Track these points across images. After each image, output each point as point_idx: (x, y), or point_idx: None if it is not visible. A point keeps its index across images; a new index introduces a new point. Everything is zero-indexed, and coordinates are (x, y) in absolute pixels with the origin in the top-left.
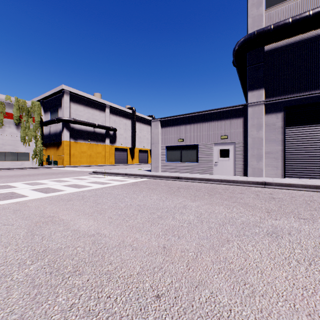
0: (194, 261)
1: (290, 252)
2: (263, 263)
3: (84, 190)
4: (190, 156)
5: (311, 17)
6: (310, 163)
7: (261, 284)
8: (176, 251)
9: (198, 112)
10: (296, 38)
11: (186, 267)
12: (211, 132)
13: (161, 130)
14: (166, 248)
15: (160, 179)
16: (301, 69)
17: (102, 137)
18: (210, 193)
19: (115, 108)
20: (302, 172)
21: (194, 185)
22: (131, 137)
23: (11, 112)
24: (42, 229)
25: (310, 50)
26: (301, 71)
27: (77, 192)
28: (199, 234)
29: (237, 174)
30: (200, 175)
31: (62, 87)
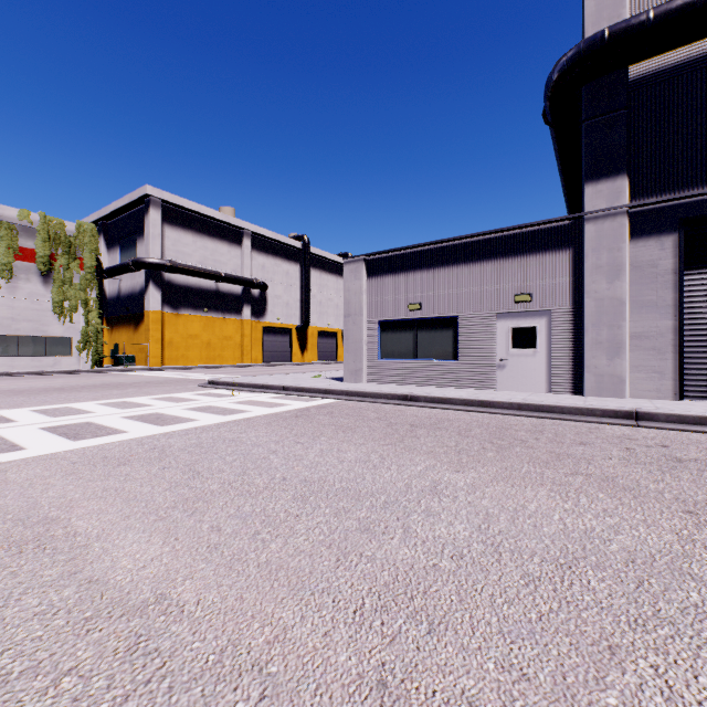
0: None
1: None
2: None
3: (174, 430)
4: (437, 344)
5: None
6: None
7: None
8: None
9: (457, 237)
10: None
11: None
12: (491, 287)
13: (367, 284)
14: (388, 692)
15: (365, 400)
16: None
17: (234, 302)
18: (498, 443)
19: (264, 237)
20: None
21: (452, 417)
22: (301, 303)
23: (32, 246)
24: None
25: None
26: None
27: (154, 436)
28: (499, 612)
29: (556, 389)
30: (463, 392)
31: (146, 190)
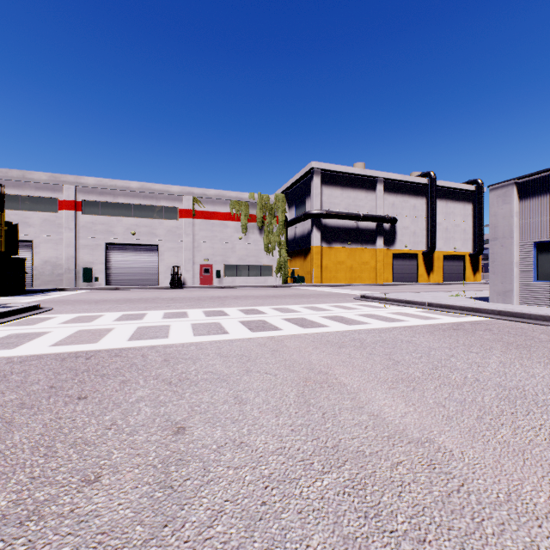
0: None
1: None
2: None
3: (358, 329)
4: None
5: None
6: None
7: None
8: None
9: None
10: None
11: None
12: None
13: (518, 206)
14: None
15: (523, 321)
16: None
17: (370, 235)
18: None
19: (393, 180)
20: None
21: None
22: (426, 231)
23: (255, 213)
24: (318, 396)
25: None
26: None
27: (348, 331)
28: None
29: None
30: None
31: (311, 165)
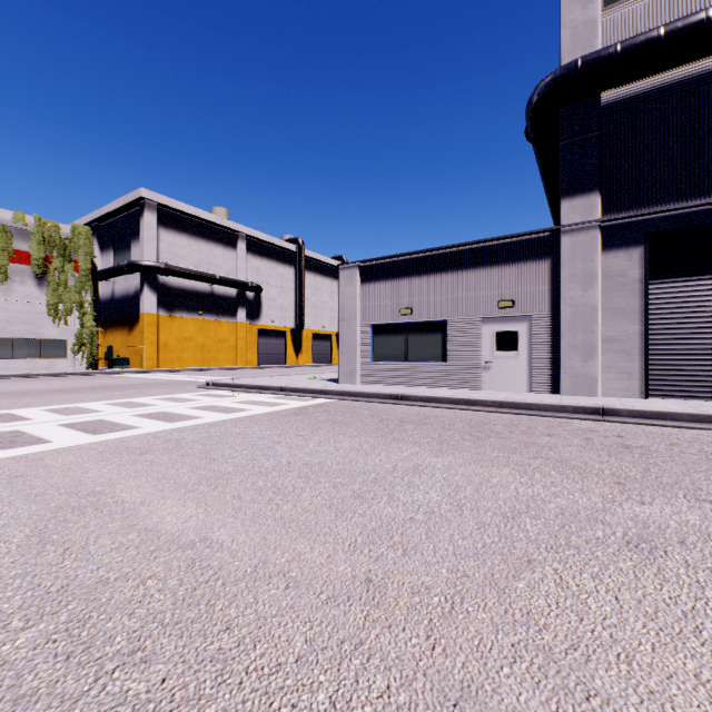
0: (446, 621)
1: (694, 597)
2: (628, 630)
3: (183, 426)
4: (427, 347)
5: (711, 23)
6: (708, 363)
7: (632, 696)
8: (398, 591)
9: (446, 246)
10: (675, 75)
11: (427, 640)
12: (477, 293)
13: (361, 289)
14: (372, 583)
15: (359, 400)
16: (687, 146)
17: (229, 305)
18: (476, 435)
19: (258, 240)
20: (688, 385)
21: (438, 414)
22: (295, 306)
23: (27, 249)
24: (69, 528)
25: (707, 102)
26: (687, 151)
27: (167, 431)
28: (455, 543)
29: (536, 389)
30: (450, 392)
31: (141, 193)
